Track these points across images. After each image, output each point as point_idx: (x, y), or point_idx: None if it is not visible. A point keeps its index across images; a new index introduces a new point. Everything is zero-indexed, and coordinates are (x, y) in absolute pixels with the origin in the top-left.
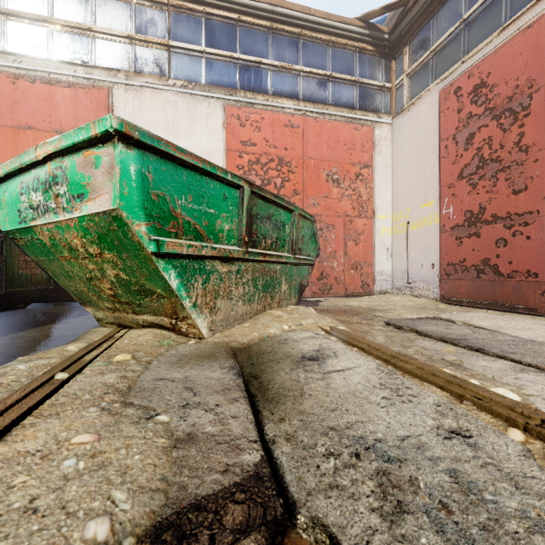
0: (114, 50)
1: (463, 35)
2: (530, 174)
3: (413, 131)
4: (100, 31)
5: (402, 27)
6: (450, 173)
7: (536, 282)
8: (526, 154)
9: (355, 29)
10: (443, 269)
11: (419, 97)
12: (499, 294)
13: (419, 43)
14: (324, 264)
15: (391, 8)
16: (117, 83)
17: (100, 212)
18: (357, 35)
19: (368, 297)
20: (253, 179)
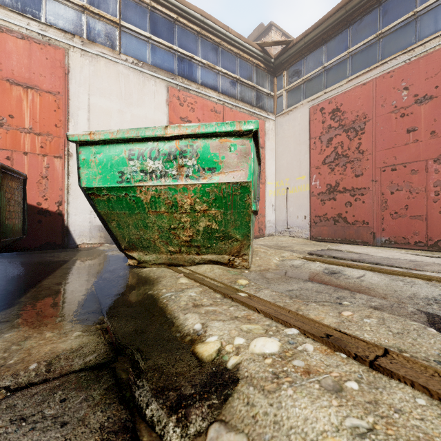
0: (68, 14)
1: (324, 76)
2: (364, 167)
3: (291, 128)
4: None
5: (283, 58)
6: (317, 159)
7: (368, 227)
8: (362, 155)
9: (255, 50)
10: (312, 219)
11: (295, 107)
12: (347, 234)
13: (294, 72)
14: None
15: (278, 44)
16: (73, 47)
17: (232, 182)
18: (255, 54)
19: (263, 238)
20: None
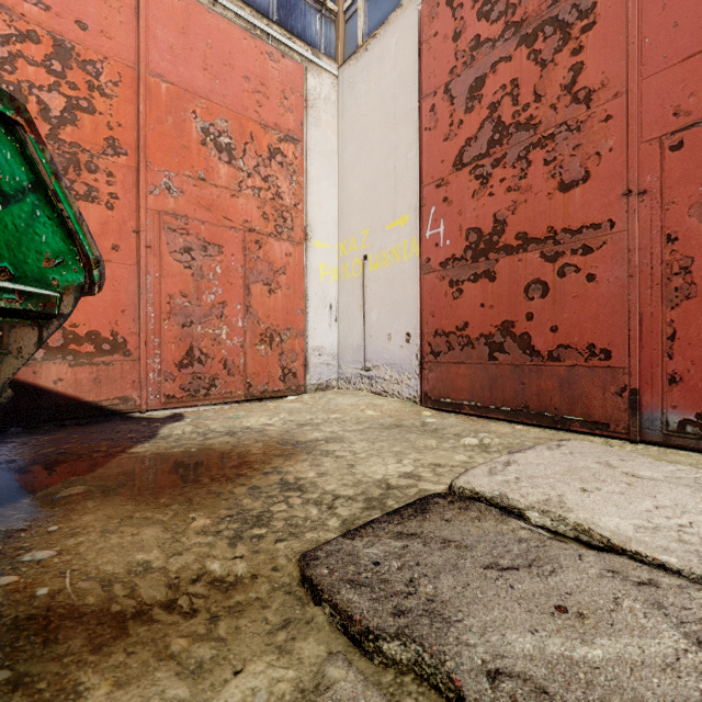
0: None
1: None
2: (594, 148)
3: (374, 87)
4: None
5: None
6: (441, 158)
7: (608, 368)
8: (588, 107)
9: None
10: (427, 343)
11: (384, 22)
12: (532, 392)
13: None
14: (197, 330)
15: None
16: None
17: None
18: None
19: (294, 399)
20: None
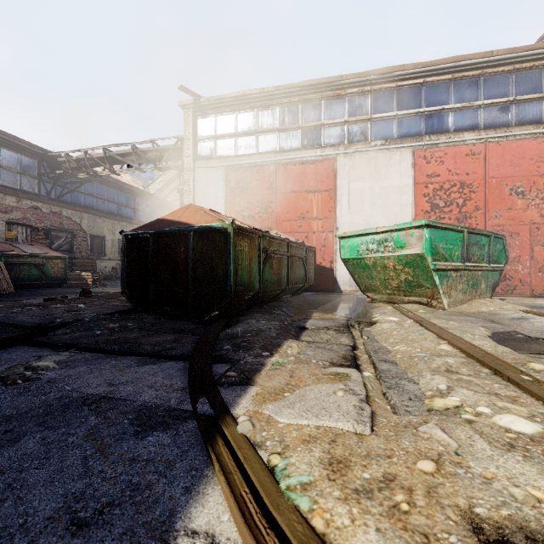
0: (336, 132)
1: None
2: None
3: None
4: (328, 123)
5: None
6: None
7: None
8: None
9: (543, 50)
10: None
11: None
12: None
13: None
14: (507, 267)
15: None
16: (339, 154)
17: (413, 254)
18: None
19: None
20: (437, 202)
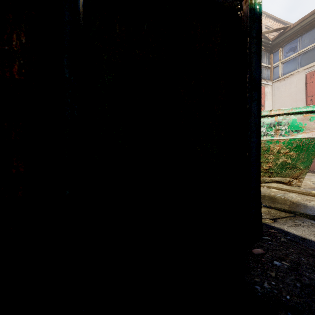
0: None
1: None
2: None
3: (287, 90)
4: None
5: (280, 39)
6: None
7: None
8: None
9: None
10: None
11: (291, 74)
12: None
13: (290, 48)
14: None
15: (277, 30)
16: None
17: (310, 137)
18: None
19: None
20: None
